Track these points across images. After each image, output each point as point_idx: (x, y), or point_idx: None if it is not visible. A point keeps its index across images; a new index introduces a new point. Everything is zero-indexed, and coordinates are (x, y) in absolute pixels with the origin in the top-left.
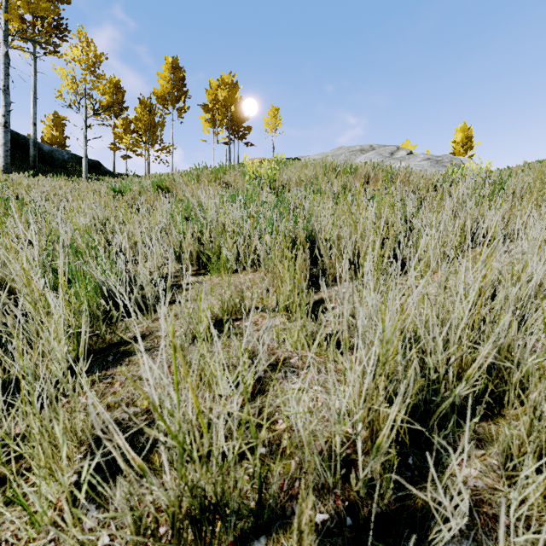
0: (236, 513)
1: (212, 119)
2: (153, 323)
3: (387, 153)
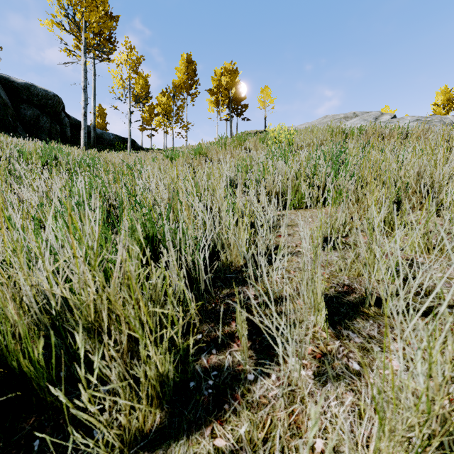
0: None
1: (216, 100)
2: (278, 239)
3: (372, 119)
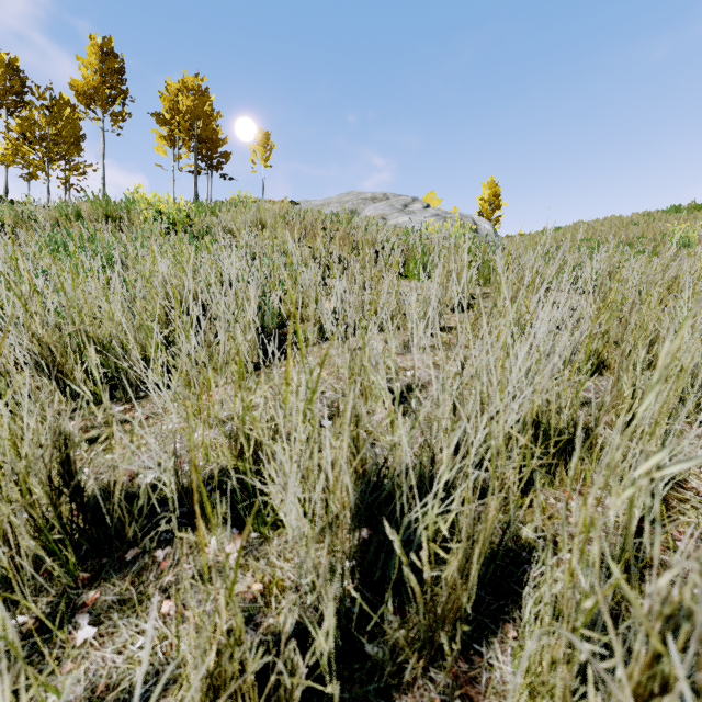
0: None
1: (170, 135)
2: None
3: (400, 205)
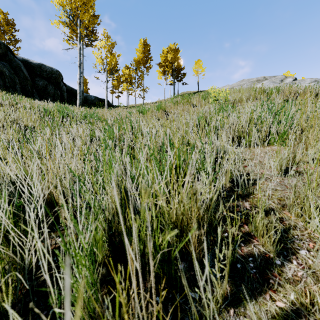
0: None
1: (163, 71)
2: (245, 168)
3: (278, 81)
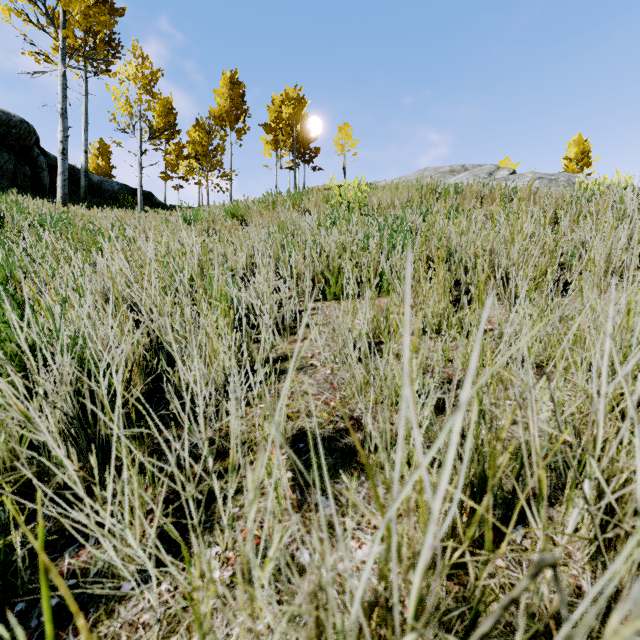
0: (495, 498)
1: (274, 140)
2: (292, 345)
3: (485, 174)
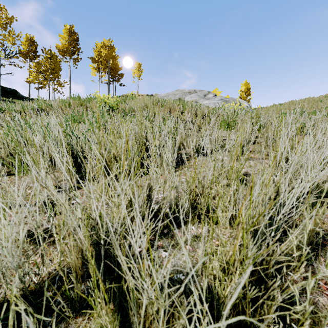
0: None
1: (97, 67)
2: None
3: (202, 95)
